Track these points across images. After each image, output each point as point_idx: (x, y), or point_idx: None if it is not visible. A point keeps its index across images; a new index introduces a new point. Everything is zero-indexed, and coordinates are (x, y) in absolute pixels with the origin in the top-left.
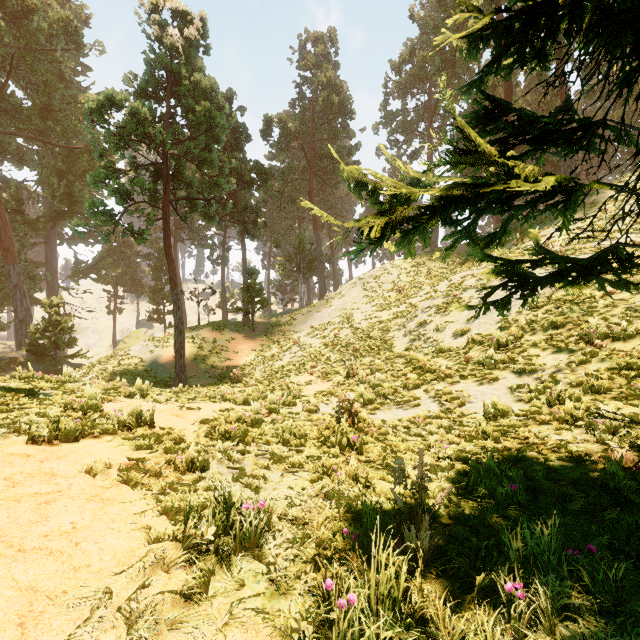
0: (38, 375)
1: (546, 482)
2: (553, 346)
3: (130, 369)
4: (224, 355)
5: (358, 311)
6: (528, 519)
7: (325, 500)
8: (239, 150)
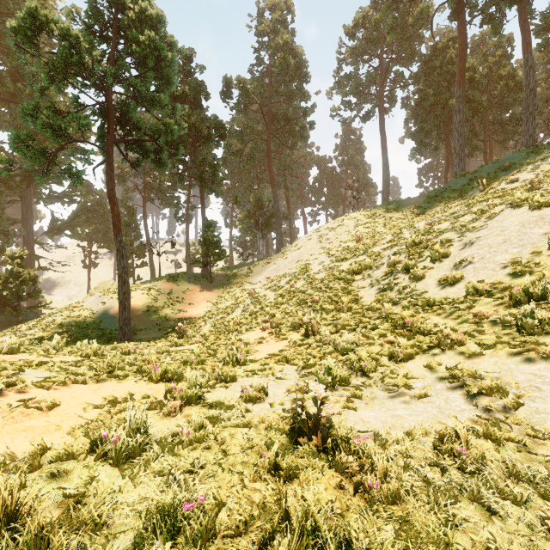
0: None
1: None
2: None
3: (78, 321)
4: (179, 306)
5: (315, 261)
6: None
7: None
8: (198, 108)
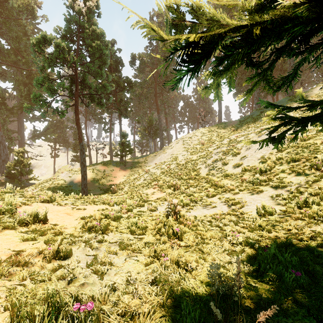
0: None
1: (317, 267)
2: (295, 172)
3: (58, 186)
4: (109, 178)
5: (180, 155)
6: None
7: (153, 285)
8: (118, 71)
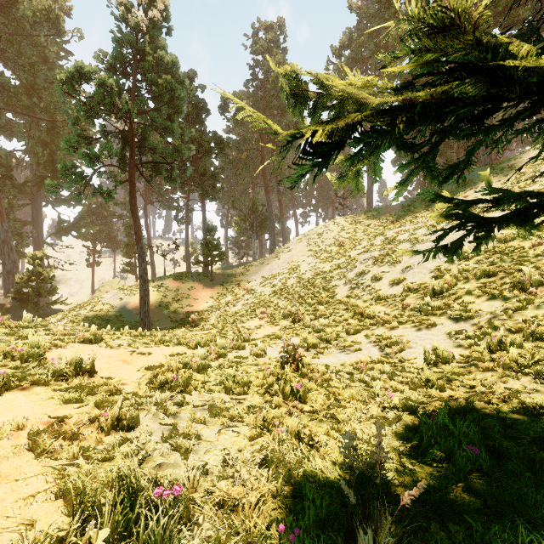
0: (0, 321)
1: (506, 442)
2: (487, 293)
3: (101, 314)
4: (185, 302)
5: (303, 263)
6: (530, 529)
7: (262, 467)
8: (200, 123)
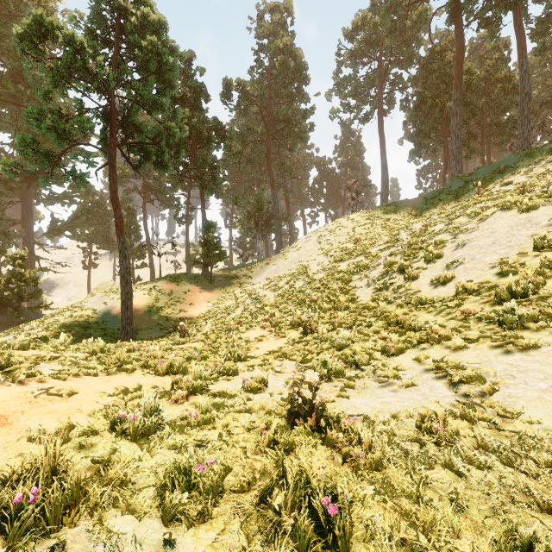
0: None
1: None
2: None
3: (81, 321)
4: (179, 307)
5: (314, 262)
6: None
7: None
8: (199, 110)
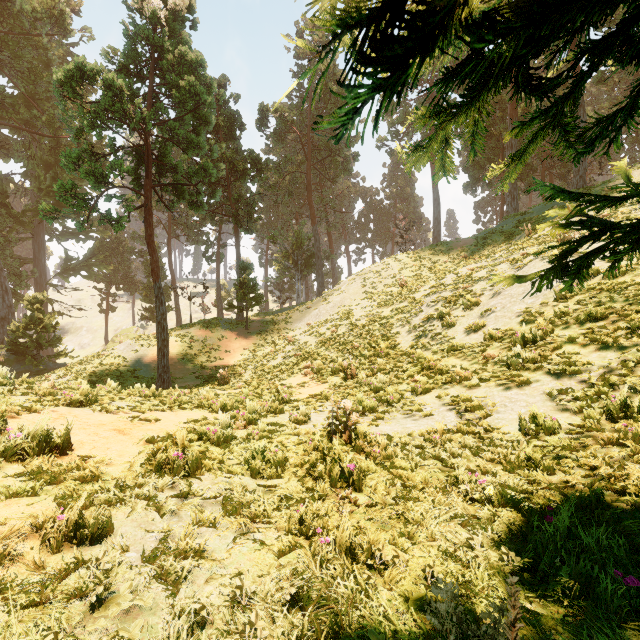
0: None
1: None
2: (596, 342)
3: (111, 369)
4: (214, 354)
5: (357, 307)
6: None
7: (293, 611)
8: (233, 140)
